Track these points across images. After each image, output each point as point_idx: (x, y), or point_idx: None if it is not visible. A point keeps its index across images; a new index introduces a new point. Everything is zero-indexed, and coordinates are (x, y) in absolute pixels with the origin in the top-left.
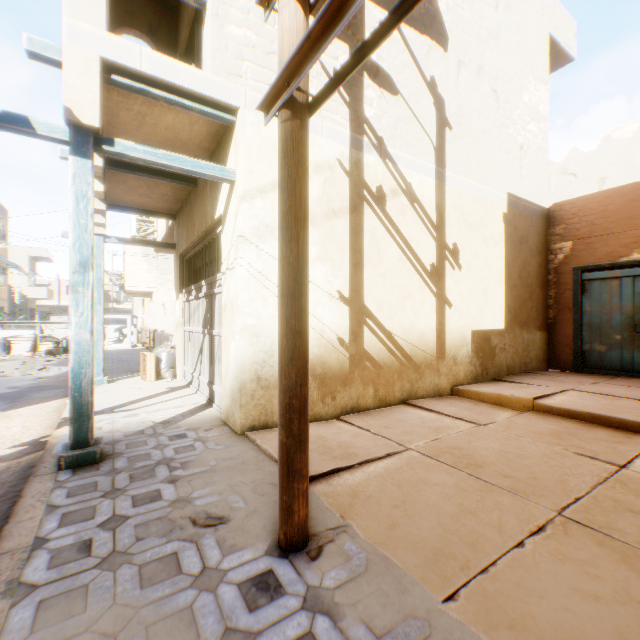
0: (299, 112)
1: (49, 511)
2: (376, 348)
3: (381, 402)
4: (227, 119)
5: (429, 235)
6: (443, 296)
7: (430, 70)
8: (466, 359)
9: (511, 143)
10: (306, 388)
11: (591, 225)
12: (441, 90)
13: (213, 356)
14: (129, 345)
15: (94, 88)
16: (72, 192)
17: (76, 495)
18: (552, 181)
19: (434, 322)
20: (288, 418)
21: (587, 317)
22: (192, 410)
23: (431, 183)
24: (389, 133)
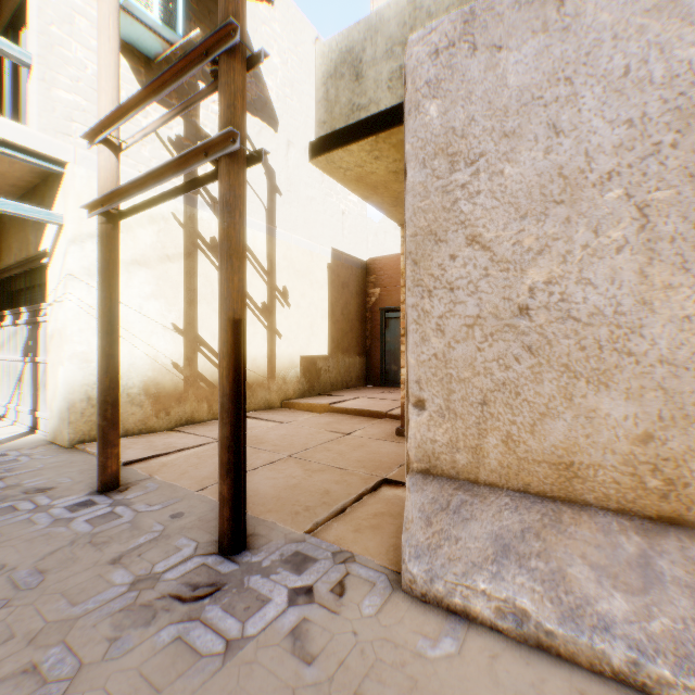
0: (113, 219)
1: None
2: (210, 371)
3: (215, 415)
4: (56, 169)
5: (261, 279)
6: (274, 328)
7: (262, 145)
8: (295, 379)
9: (335, 209)
10: (119, 390)
11: (391, 278)
12: (272, 162)
13: (38, 383)
14: None
15: None
16: None
17: None
18: (370, 240)
19: (266, 349)
20: (105, 409)
21: (389, 345)
22: (12, 437)
23: (263, 237)
24: None
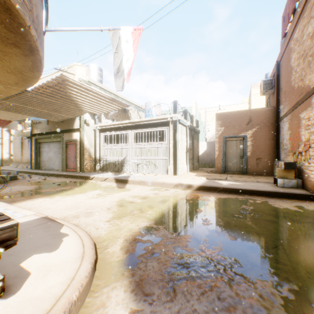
0: None
1: None
2: None
3: None
4: None
5: None
6: None
7: None
8: None
9: None
10: None
11: None
12: None
13: None
14: None
15: None
16: None
17: None
18: None
19: None
20: None
21: None
22: None
23: None
24: None
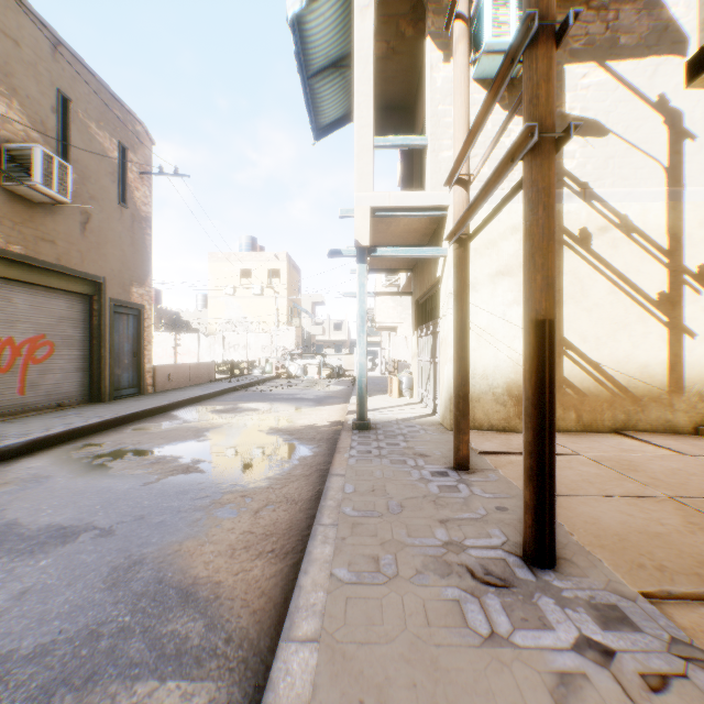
0: (463, 243)
1: (352, 441)
2: (578, 377)
3: (584, 427)
4: (441, 214)
5: (654, 262)
6: (678, 325)
7: (656, 89)
8: None
9: None
10: (467, 387)
11: None
12: (675, 102)
13: (436, 378)
14: (379, 373)
15: (367, 225)
16: (357, 283)
17: (362, 438)
18: None
19: (663, 354)
20: (457, 401)
21: None
22: (421, 416)
23: (658, 207)
24: (595, 175)
